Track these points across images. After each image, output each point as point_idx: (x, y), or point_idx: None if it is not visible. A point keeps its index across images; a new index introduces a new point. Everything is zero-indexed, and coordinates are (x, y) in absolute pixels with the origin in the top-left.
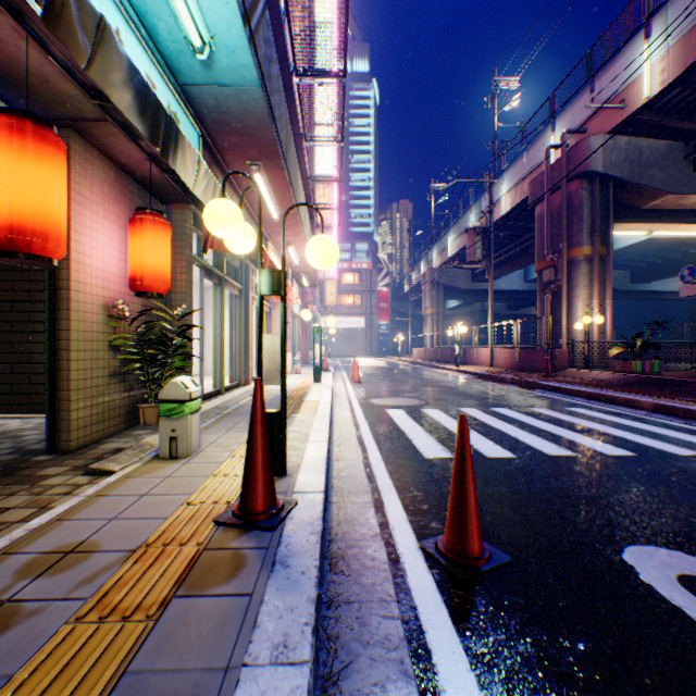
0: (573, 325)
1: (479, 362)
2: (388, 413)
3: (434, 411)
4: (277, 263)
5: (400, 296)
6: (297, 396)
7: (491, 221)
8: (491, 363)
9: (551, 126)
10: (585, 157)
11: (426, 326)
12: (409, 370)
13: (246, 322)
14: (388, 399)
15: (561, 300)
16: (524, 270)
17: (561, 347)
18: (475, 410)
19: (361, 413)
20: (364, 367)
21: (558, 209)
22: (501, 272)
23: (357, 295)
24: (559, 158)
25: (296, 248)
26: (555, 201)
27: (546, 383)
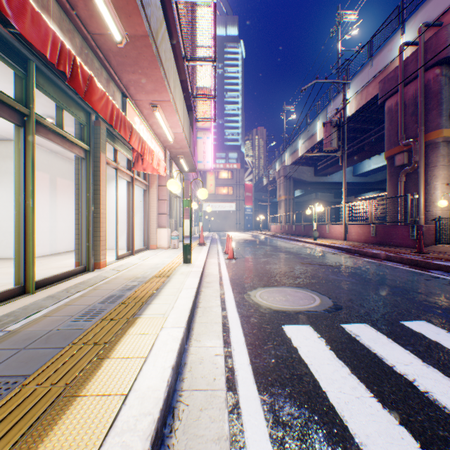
0: (432, 203)
1: (331, 236)
2: (295, 348)
3: (373, 336)
4: (147, 135)
5: (260, 188)
6: (137, 299)
7: (344, 116)
8: (344, 237)
9: (400, 30)
10: (448, 42)
11: (281, 209)
12: (273, 243)
13: (96, 192)
14: (275, 292)
15: (419, 180)
16: (353, 167)
17: (419, 223)
18: (441, 331)
19: (243, 348)
20: (236, 239)
21: (413, 98)
22: (338, 168)
23: (229, 187)
24: (415, 51)
25: (165, 116)
26: (409, 92)
27: (445, 263)
